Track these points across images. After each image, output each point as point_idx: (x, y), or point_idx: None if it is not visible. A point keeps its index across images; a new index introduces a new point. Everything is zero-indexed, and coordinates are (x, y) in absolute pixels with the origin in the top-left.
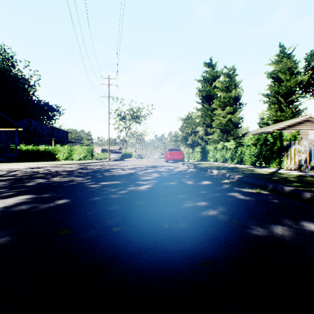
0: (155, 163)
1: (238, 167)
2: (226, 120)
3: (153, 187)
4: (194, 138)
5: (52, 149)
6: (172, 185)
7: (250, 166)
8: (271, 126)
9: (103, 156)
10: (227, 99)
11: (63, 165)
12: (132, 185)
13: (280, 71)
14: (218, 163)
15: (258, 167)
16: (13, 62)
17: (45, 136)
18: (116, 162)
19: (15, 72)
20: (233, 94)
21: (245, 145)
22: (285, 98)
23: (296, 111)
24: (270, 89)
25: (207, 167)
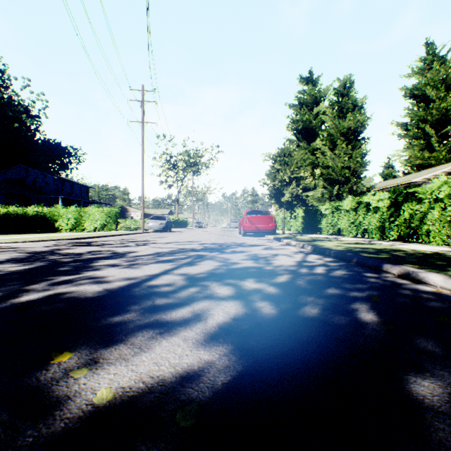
0: (222, 237)
1: (442, 253)
2: (338, 166)
3: None
4: (294, 190)
5: (49, 212)
6: None
7: None
8: (415, 175)
9: (138, 224)
10: (341, 130)
11: (26, 243)
12: None
13: (428, 84)
14: (349, 238)
15: None
16: (4, 80)
17: (50, 193)
18: (152, 235)
19: (8, 95)
20: (351, 122)
21: (426, 199)
22: (435, 130)
23: None
24: (410, 114)
25: (355, 251)
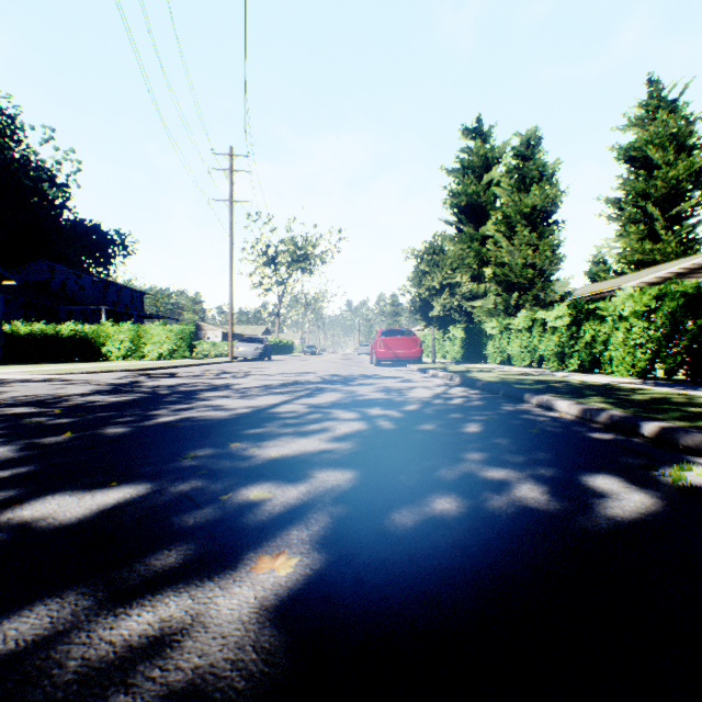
0: (346, 368)
1: (610, 384)
2: (519, 263)
3: (325, 594)
4: (448, 301)
5: (93, 332)
6: (458, 545)
7: (635, 380)
8: (630, 277)
9: (221, 349)
10: (523, 210)
11: (87, 375)
12: (189, 539)
13: (651, 142)
14: (519, 369)
15: (672, 384)
16: (15, 130)
17: (86, 302)
18: (246, 365)
19: (20, 153)
20: (537, 198)
21: (609, 317)
22: (662, 209)
23: (689, 239)
24: (625, 186)
25: (509, 382)
